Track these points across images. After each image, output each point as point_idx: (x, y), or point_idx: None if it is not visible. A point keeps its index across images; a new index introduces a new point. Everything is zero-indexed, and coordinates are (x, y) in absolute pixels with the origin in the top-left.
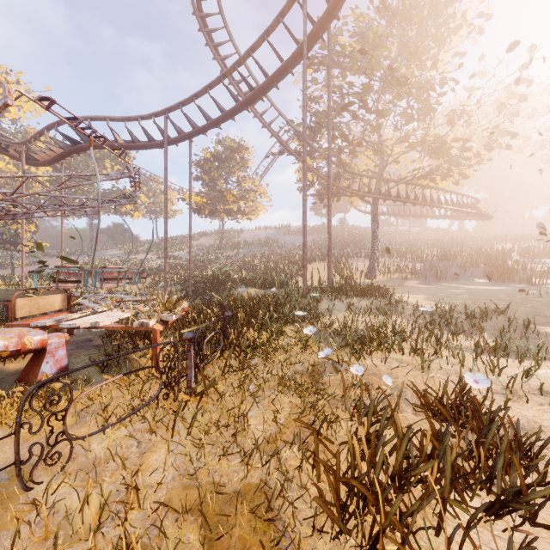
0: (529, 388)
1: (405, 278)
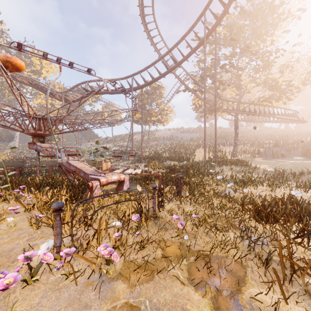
0: None
1: (254, 157)
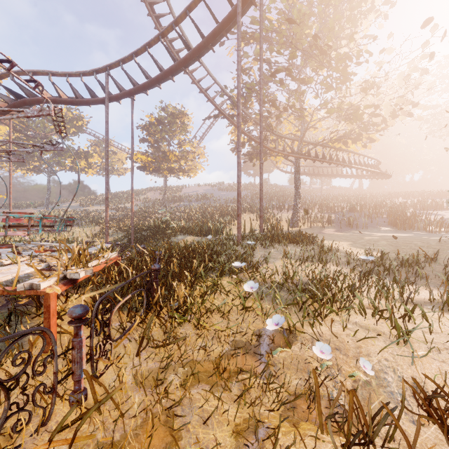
0: None
1: (322, 227)
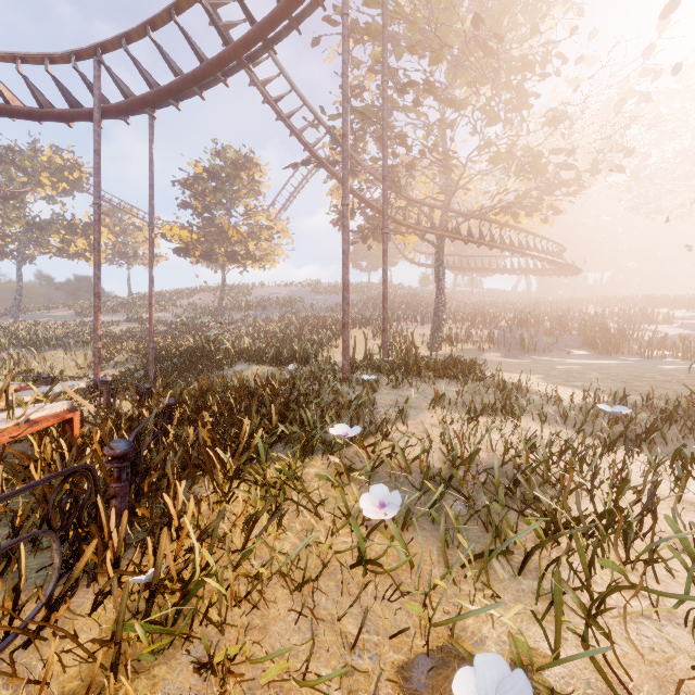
0: None
1: (481, 350)
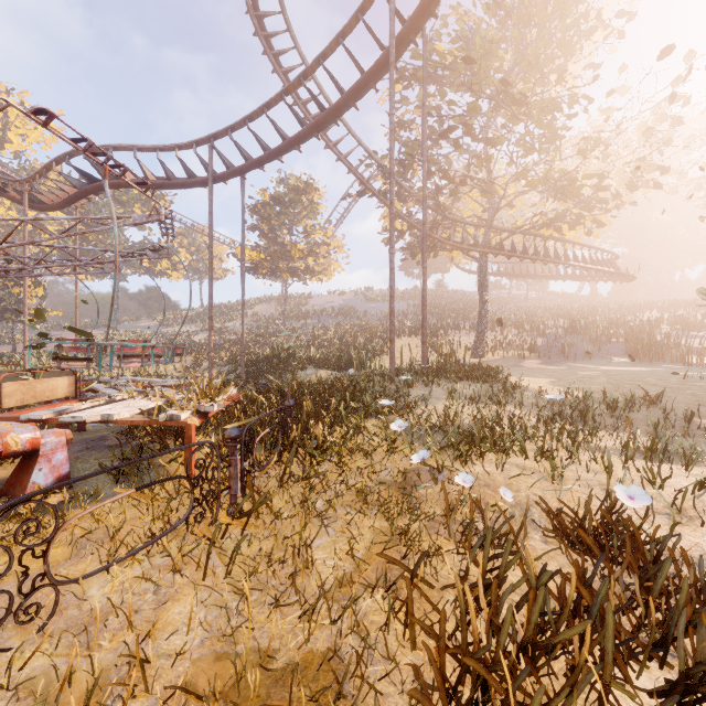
0: (704, 507)
1: (522, 357)
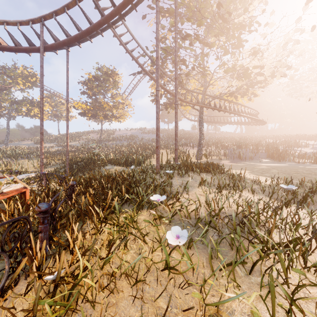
0: None
1: (220, 159)
